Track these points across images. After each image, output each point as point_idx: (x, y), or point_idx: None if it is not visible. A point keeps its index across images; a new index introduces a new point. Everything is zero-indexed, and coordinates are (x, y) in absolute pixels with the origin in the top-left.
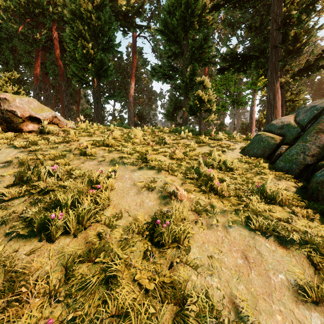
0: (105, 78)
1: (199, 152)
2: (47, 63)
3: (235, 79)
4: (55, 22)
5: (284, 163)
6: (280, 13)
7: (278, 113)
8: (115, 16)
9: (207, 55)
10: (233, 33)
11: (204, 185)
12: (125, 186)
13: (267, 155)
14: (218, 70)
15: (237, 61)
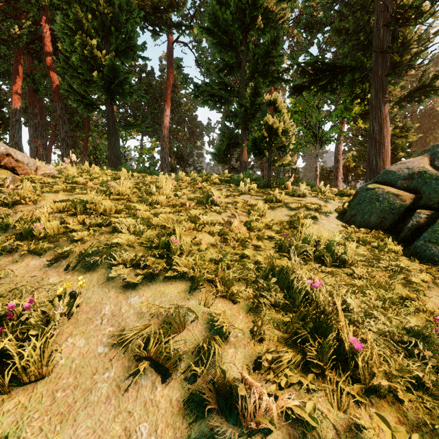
0: (120, 96)
1: (272, 219)
2: (36, 74)
3: (317, 103)
4: (47, 11)
5: (436, 247)
6: (390, 1)
7: (386, 154)
8: (140, 7)
9: (276, 67)
10: (310, 42)
11: (311, 339)
12: (90, 353)
13: (388, 225)
14: (294, 88)
15: (323, 75)
